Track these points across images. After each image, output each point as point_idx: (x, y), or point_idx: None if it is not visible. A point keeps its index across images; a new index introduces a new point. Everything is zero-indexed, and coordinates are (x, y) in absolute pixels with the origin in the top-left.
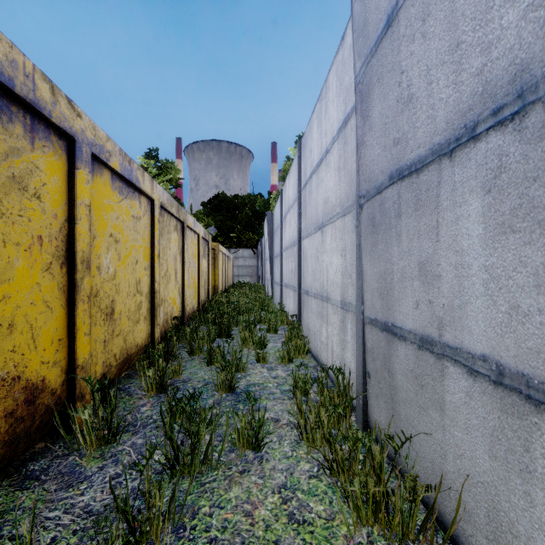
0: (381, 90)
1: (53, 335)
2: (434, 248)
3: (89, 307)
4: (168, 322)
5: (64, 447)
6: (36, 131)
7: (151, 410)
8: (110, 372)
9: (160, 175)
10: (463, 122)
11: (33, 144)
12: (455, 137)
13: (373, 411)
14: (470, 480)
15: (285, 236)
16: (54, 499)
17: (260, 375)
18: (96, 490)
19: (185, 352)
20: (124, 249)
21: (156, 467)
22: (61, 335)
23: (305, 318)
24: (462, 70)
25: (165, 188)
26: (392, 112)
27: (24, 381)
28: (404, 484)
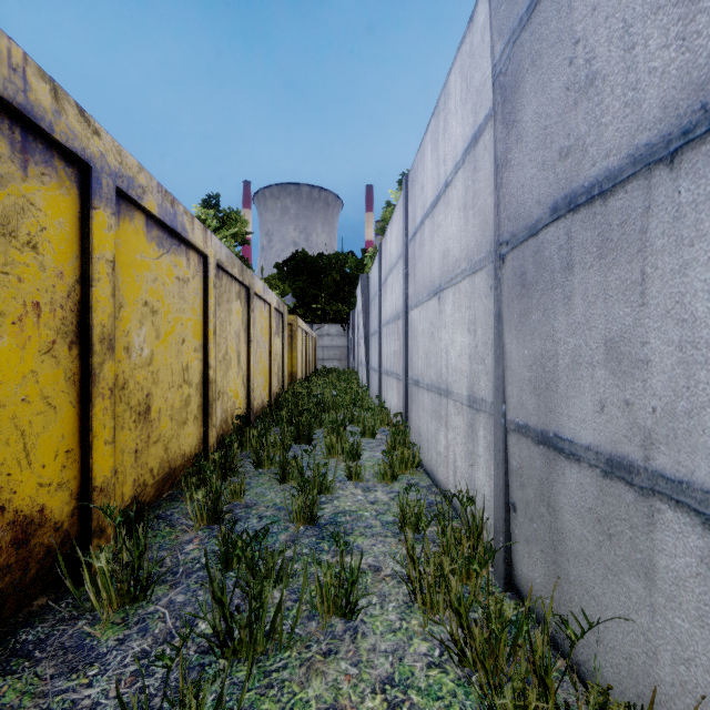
0: (539, 77)
1: (57, 444)
2: (636, 316)
3: (112, 405)
4: (227, 422)
5: (73, 605)
6: (30, 152)
7: (199, 550)
8: (144, 493)
9: (222, 229)
10: (699, 100)
11: (26, 170)
12: (681, 129)
13: (521, 562)
14: (707, 705)
15: (386, 306)
16: (48, 692)
17: (352, 499)
18: (111, 678)
19: (250, 464)
20: (165, 324)
21: (200, 641)
22: (70, 445)
23: (414, 419)
24: (699, 11)
25: (228, 246)
26: (558, 108)
27: (11, 514)
28: (591, 705)
